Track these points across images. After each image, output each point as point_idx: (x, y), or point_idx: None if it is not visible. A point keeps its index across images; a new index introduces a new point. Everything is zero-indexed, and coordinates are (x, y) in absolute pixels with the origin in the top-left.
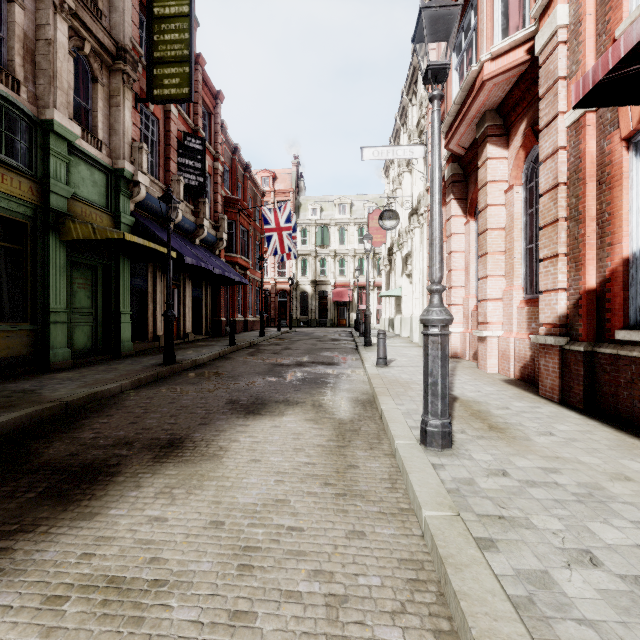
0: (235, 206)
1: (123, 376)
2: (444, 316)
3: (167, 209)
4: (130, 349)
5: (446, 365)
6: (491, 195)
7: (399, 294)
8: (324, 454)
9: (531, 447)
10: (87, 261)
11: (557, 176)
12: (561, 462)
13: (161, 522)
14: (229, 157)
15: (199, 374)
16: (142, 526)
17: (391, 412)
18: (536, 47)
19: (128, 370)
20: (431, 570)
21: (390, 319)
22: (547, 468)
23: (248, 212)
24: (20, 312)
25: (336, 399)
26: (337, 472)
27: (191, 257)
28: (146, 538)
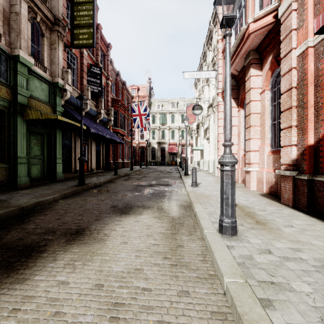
0: (117, 103)
1: (56, 192)
2: (233, 160)
3: (82, 104)
4: (62, 177)
5: (234, 188)
6: (253, 95)
7: (202, 148)
8: (164, 238)
9: (282, 234)
10: (38, 131)
11: (291, 83)
12: (301, 244)
13: (65, 285)
14: (114, 78)
15: (97, 191)
16: (53, 288)
17: (201, 213)
18: (279, 13)
19: (59, 188)
20: (232, 320)
21: (197, 161)
22: (294, 248)
23: (124, 106)
24: (1, 158)
25: (170, 205)
26: (171, 250)
27: (94, 129)
28: (54, 297)
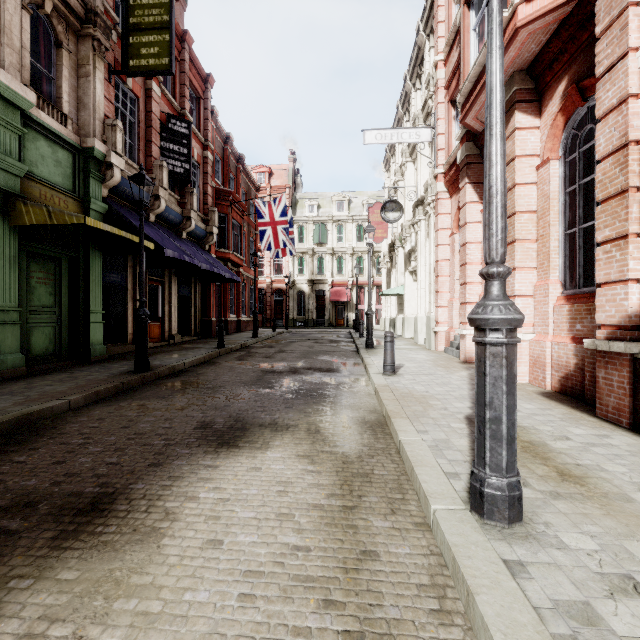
0: (227, 198)
1: (79, 388)
2: (513, 314)
3: (148, 197)
4: (102, 353)
5: (514, 391)
6: (520, 172)
7: (402, 292)
8: (323, 526)
9: None
10: (48, 252)
11: (627, 132)
12: None
13: None
14: (220, 147)
15: (174, 384)
16: None
17: (414, 446)
18: None
19: (89, 380)
20: None
21: (391, 319)
22: None
23: (241, 206)
24: None
25: (337, 420)
26: (344, 570)
27: (174, 250)
28: None
